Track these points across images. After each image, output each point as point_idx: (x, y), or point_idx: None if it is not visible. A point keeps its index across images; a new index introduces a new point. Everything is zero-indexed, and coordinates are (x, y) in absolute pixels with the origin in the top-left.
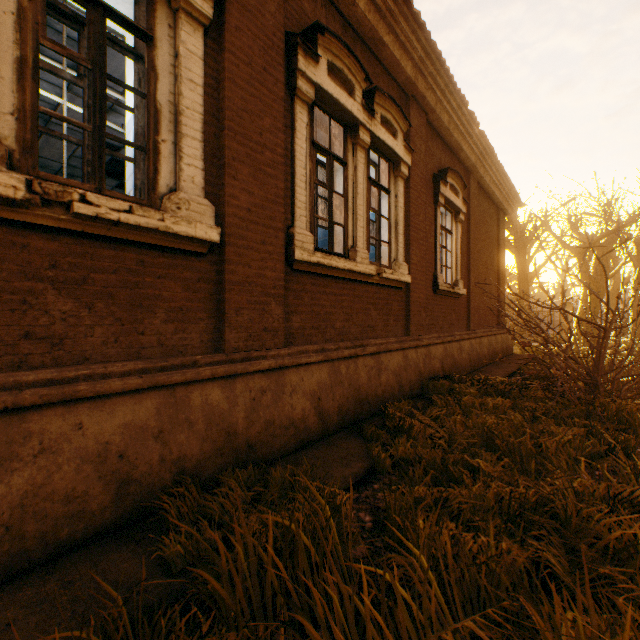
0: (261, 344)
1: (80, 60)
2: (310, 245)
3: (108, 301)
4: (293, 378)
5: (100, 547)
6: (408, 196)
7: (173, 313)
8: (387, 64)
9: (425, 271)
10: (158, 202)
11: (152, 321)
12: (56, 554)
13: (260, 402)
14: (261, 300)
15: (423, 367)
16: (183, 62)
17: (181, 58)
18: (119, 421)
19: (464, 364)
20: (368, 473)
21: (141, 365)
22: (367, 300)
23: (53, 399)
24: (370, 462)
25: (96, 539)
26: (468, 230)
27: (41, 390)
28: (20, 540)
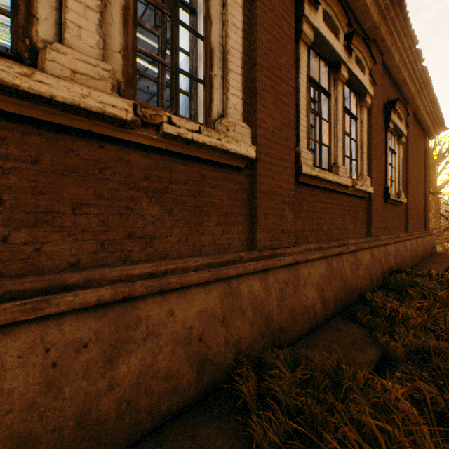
0: (279, 243)
1: (162, 8)
2: (310, 161)
3: (180, 207)
4: (304, 272)
5: (189, 420)
6: (369, 122)
7: (221, 217)
8: (358, 13)
9: (380, 184)
10: (212, 126)
11: (208, 224)
12: (159, 425)
13: (285, 292)
14: (279, 207)
15: (384, 263)
16: (229, 10)
17: (228, 6)
18: (196, 308)
19: (408, 260)
20: (381, 359)
21: (206, 260)
22: (343, 207)
23: (154, 290)
24: (380, 349)
25: (184, 411)
26: (406, 150)
27: (146, 282)
28: (136, 413)
